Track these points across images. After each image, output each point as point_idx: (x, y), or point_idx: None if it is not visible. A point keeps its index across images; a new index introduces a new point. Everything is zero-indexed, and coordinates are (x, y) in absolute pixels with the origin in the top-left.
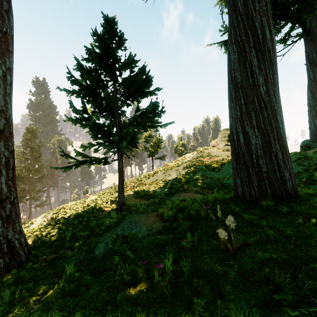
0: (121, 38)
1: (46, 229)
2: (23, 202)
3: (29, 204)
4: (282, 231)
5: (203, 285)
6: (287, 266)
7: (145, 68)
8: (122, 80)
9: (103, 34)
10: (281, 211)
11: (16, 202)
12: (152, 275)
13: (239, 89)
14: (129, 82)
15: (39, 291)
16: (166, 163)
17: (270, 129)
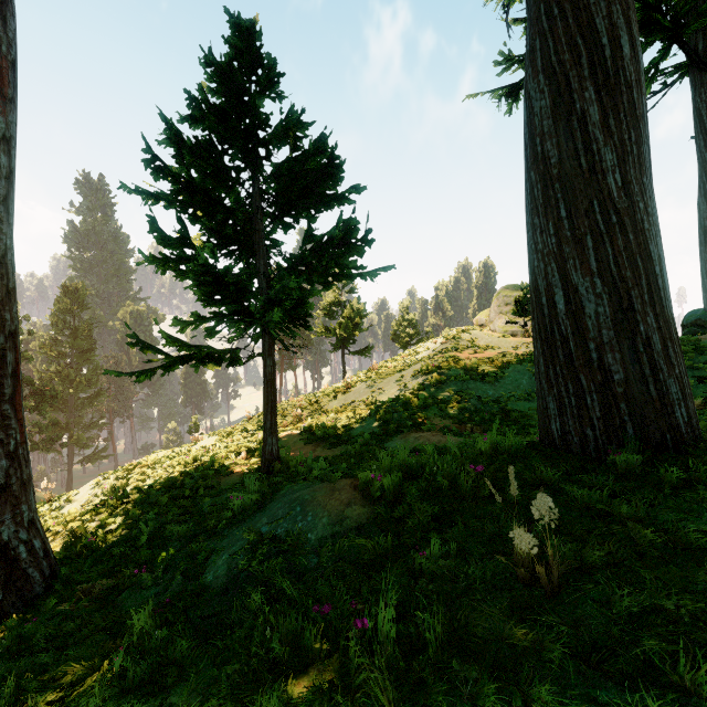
0: (270, 71)
1: (96, 515)
2: (54, 450)
3: (69, 455)
4: (674, 532)
5: (479, 680)
6: (705, 634)
7: (326, 139)
8: (273, 170)
9: (228, 62)
10: (662, 480)
11: (22, 454)
12: (343, 645)
13: (556, 182)
14: (288, 175)
15: (64, 678)
16: (375, 363)
17: (633, 278)
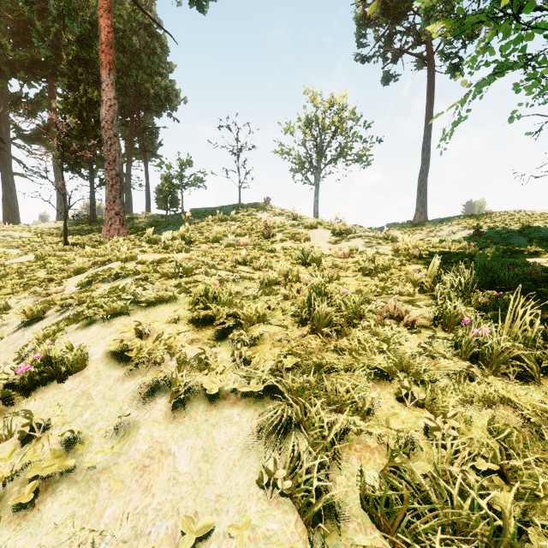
0: None
1: None
2: None
3: None
4: None
5: None
6: None
7: None
8: None
9: None
10: None
11: None
12: None
13: (4, 216)
14: None
15: None
16: None
17: None
